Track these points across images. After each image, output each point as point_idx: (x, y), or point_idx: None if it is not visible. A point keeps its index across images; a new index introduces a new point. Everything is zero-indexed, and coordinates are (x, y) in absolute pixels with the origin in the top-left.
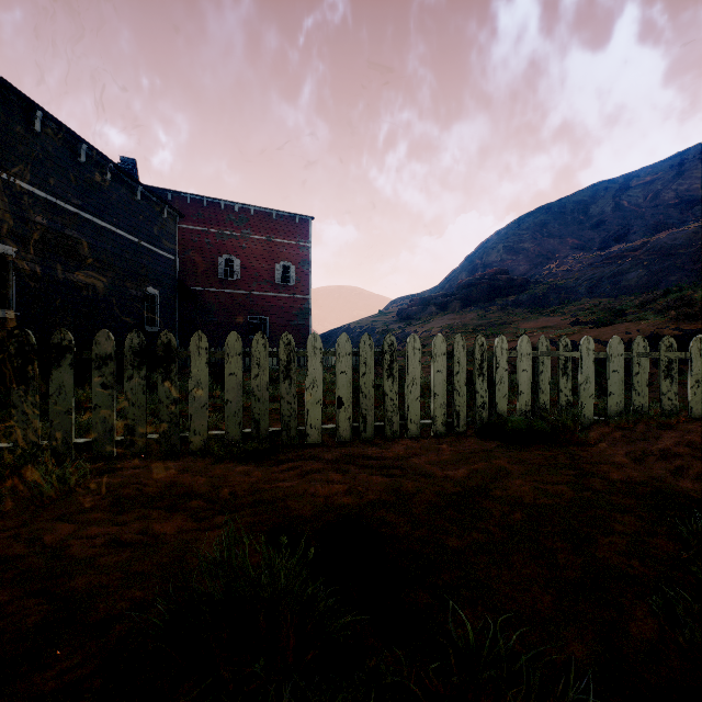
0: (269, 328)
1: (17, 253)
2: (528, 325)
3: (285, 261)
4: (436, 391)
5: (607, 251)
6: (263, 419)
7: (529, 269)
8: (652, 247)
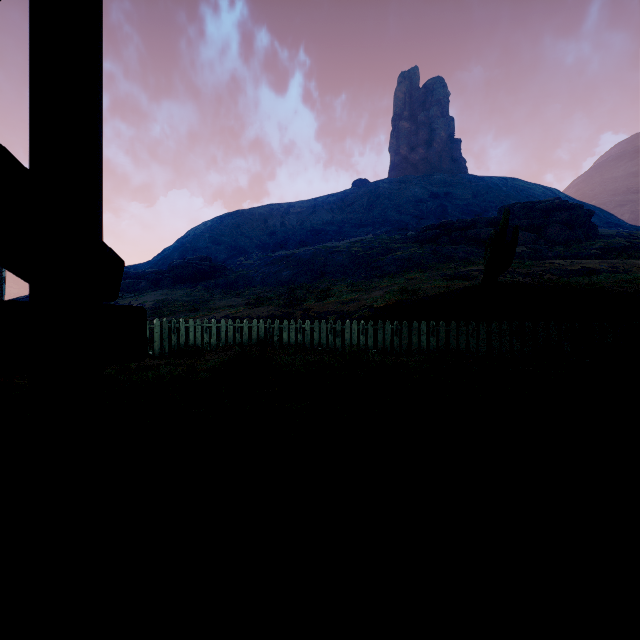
0: None
1: None
2: (221, 303)
3: None
4: (156, 340)
5: (275, 254)
6: None
7: (228, 258)
8: (295, 257)
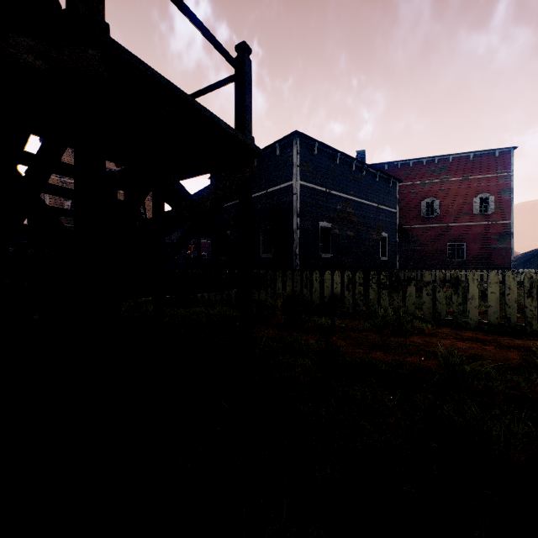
0: (466, 252)
1: (331, 226)
2: None
3: (483, 193)
4: None
5: None
6: (512, 317)
7: None
8: None
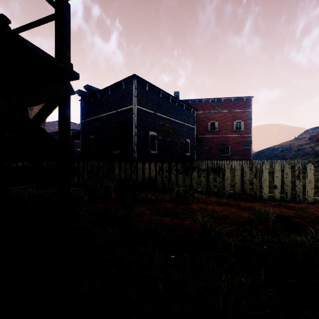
0: (230, 151)
1: (156, 134)
2: None
3: (238, 120)
4: None
5: None
6: (247, 189)
7: None
8: None
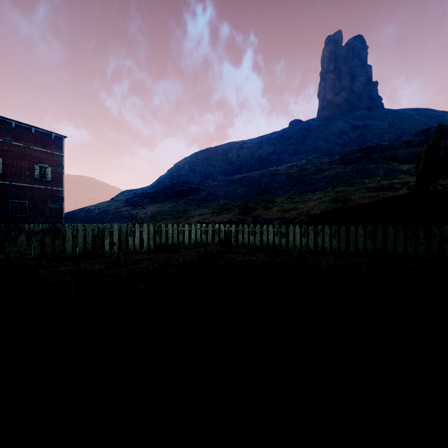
0: (28, 209)
1: None
2: (195, 212)
3: (43, 163)
4: (144, 239)
5: (232, 177)
6: (90, 249)
7: (200, 181)
8: (247, 179)
